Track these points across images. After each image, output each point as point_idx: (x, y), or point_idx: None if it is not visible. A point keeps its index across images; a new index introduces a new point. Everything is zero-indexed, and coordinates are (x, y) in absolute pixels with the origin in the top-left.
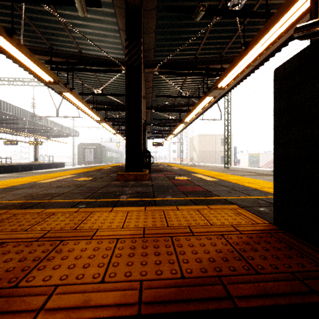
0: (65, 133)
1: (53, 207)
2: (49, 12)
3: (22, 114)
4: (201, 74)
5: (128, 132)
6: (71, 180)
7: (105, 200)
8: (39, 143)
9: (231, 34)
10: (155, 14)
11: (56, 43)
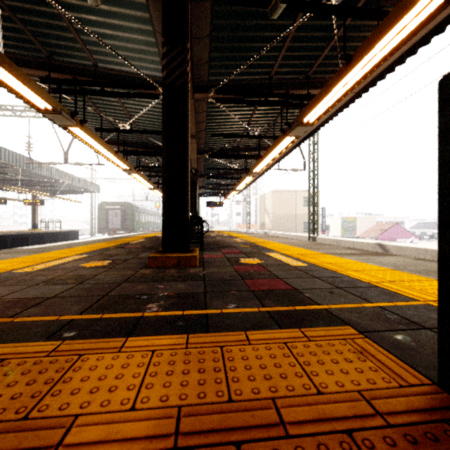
0: (79, 188)
1: (12, 338)
2: (42, 0)
3: (11, 159)
4: (277, 102)
5: (167, 190)
6: (73, 267)
7: (118, 316)
8: (39, 203)
9: (323, 43)
10: (209, 8)
11: (57, 50)
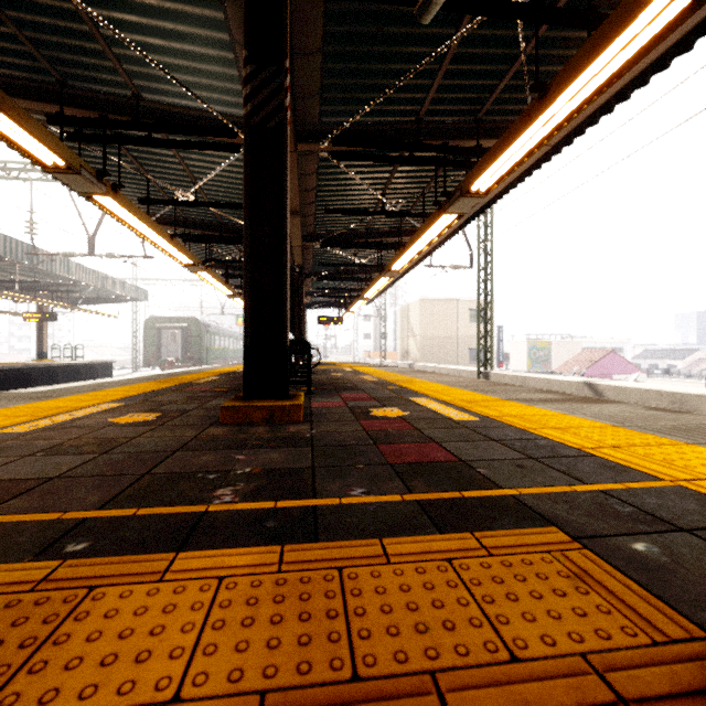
0: (114, 294)
1: None
2: None
3: (3, 247)
4: (430, 160)
5: (252, 298)
6: (97, 424)
7: (164, 512)
8: (49, 318)
9: (502, 66)
10: (321, 6)
11: (74, 71)
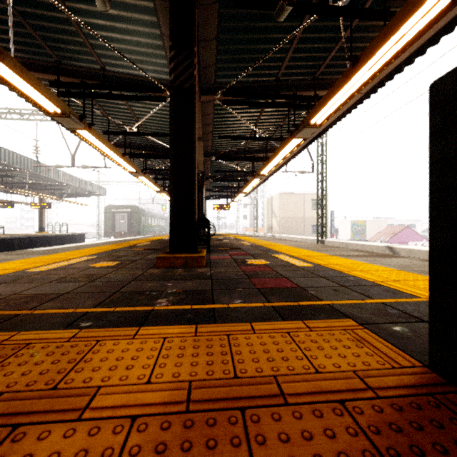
0: (85, 191)
1: (34, 327)
2: (52, 5)
3: (19, 162)
4: (285, 104)
5: (174, 192)
6: (83, 267)
7: (130, 310)
8: (46, 206)
9: (330, 44)
10: (216, 11)
11: (65, 54)
